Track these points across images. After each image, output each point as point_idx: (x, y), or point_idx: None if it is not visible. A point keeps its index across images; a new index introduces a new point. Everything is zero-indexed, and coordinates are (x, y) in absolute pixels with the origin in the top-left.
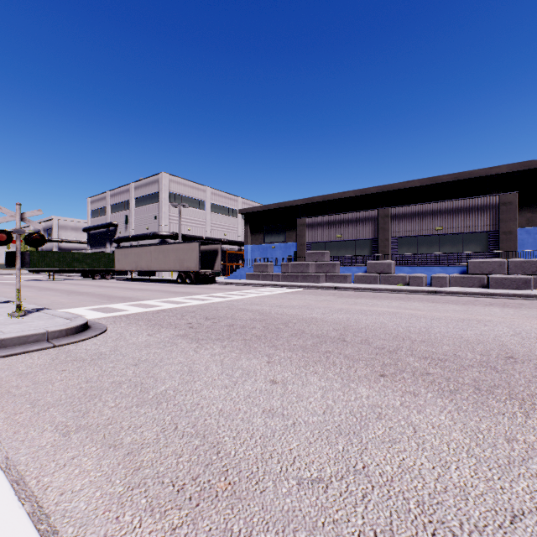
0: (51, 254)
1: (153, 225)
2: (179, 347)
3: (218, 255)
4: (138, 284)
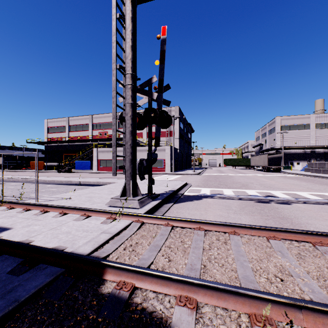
0: (232, 159)
1: (273, 143)
2: (199, 176)
3: (281, 159)
4: (248, 171)
